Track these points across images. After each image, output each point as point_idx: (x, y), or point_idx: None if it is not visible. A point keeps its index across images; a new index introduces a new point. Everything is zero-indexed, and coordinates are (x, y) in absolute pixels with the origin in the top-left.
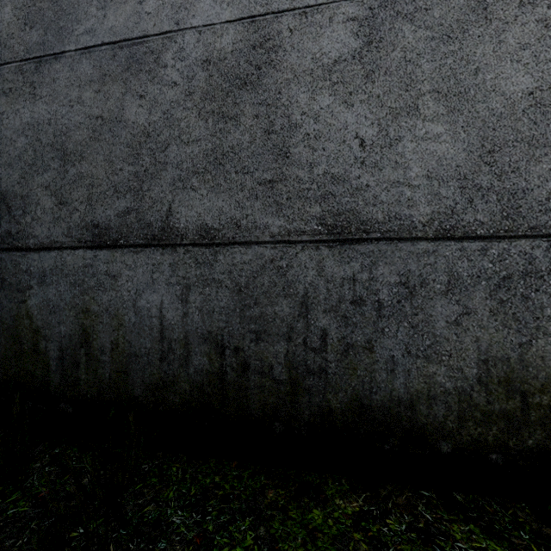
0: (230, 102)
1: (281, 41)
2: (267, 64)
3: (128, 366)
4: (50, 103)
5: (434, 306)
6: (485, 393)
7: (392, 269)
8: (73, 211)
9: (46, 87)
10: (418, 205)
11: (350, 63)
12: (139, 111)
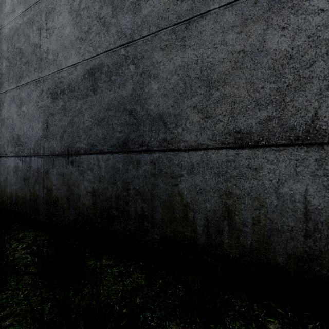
0: None
1: None
2: None
3: (270, 238)
4: (197, 49)
5: None
6: None
7: None
8: (217, 122)
9: (194, 38)
10: None
11: None
12: (280, 40)
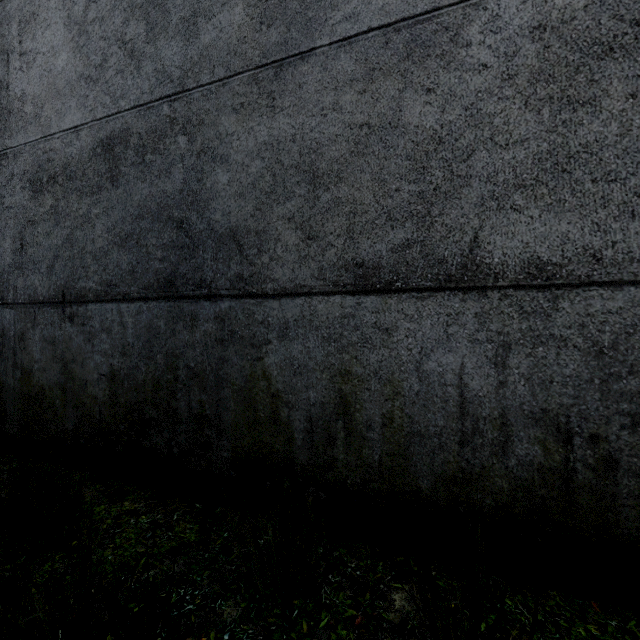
0: (581, 81)
1: None
2: None
3: (408, 448)
4: (294, 115)
5: None
6: None
7: None
8: (326, 247)
9: (289, 96)
10: None
11: None
12: (424, 110)
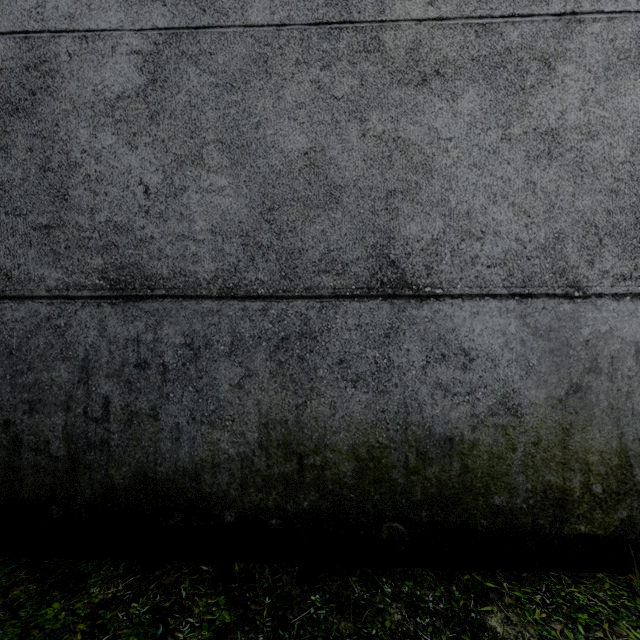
0: None
1: (58, 66)
2: (43, 89)
3: None
4: None
5: (218, 368)
6: (266, 457)
7: (177, 330)
8: None
9: None
10: (203, 261)
11: (135, 100)
12: None
